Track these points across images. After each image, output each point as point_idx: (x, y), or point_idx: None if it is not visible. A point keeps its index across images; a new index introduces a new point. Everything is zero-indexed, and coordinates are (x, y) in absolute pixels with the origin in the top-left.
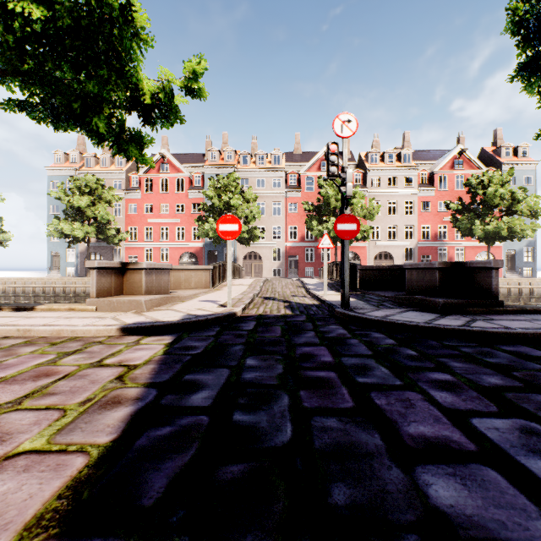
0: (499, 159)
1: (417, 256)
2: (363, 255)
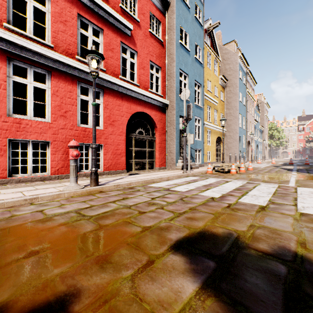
0: None
1: None
2: None
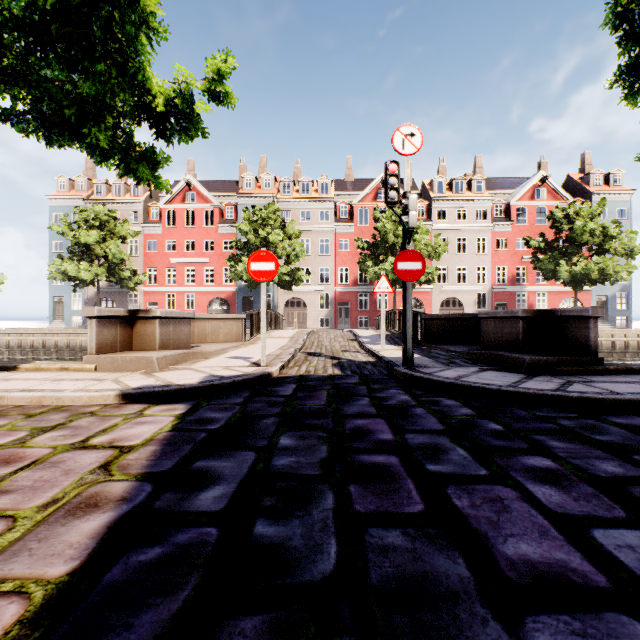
0: (587, 188)
1: (491, 303)
2: (428, 302)
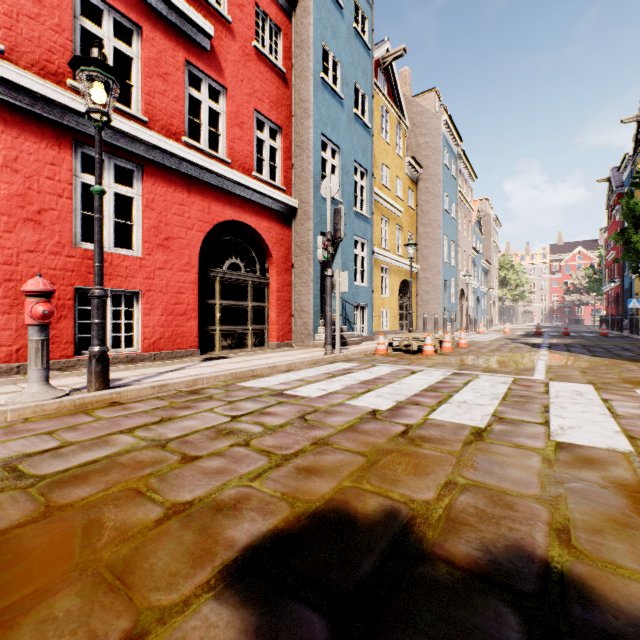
0: None
1: None
2: None
